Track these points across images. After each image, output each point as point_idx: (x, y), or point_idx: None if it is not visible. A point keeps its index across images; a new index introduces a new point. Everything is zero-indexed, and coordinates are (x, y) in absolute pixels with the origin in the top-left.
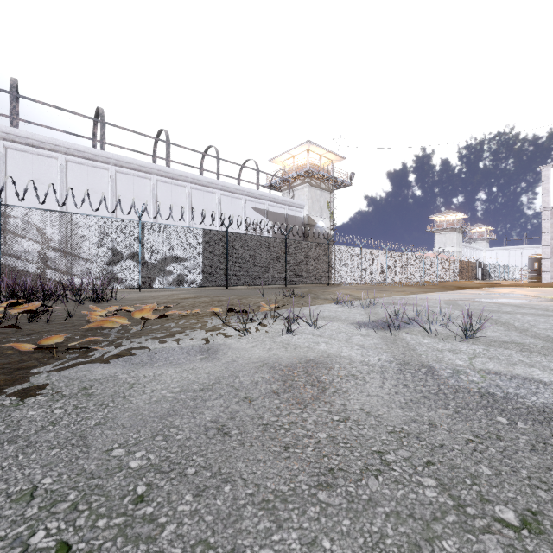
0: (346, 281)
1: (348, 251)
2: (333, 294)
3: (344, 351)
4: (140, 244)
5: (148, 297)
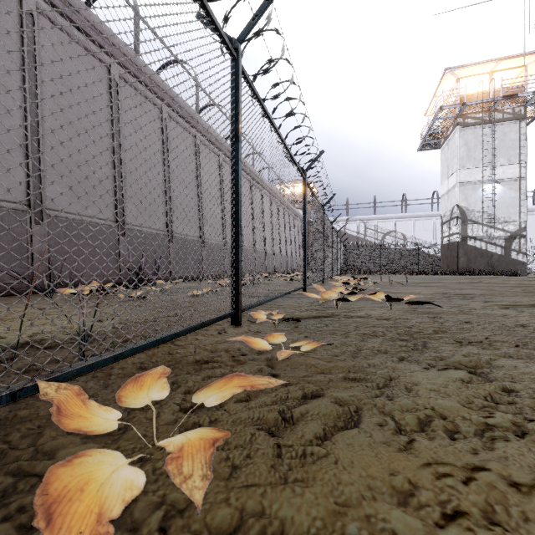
0: None
1: None
2: None
3: None
4: None
5: None
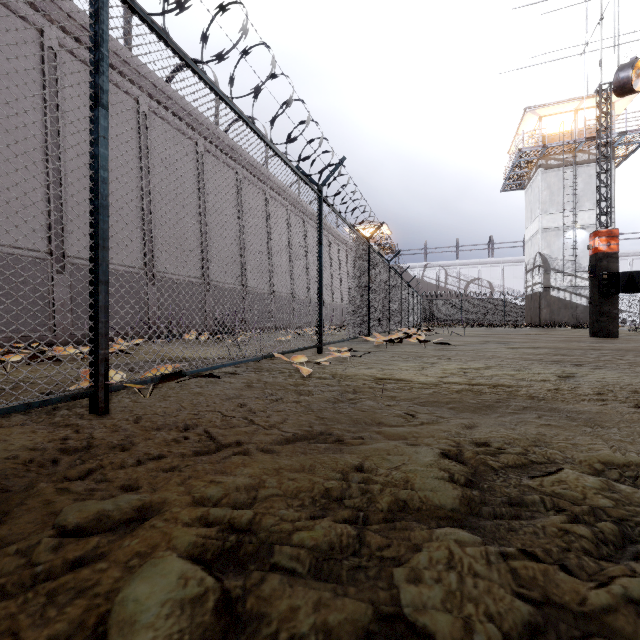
0: None
1: None
2: None
3: None
4: None
5: None
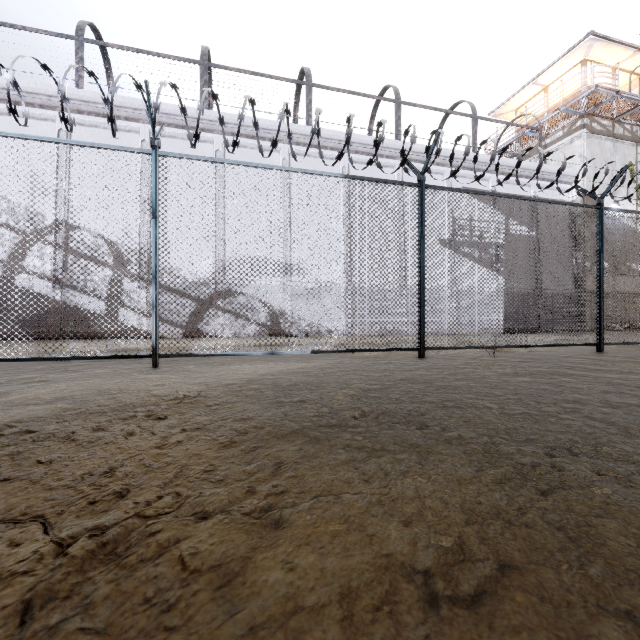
0: None
1: None
2: None
3: None
4: (153, 223)
5: None
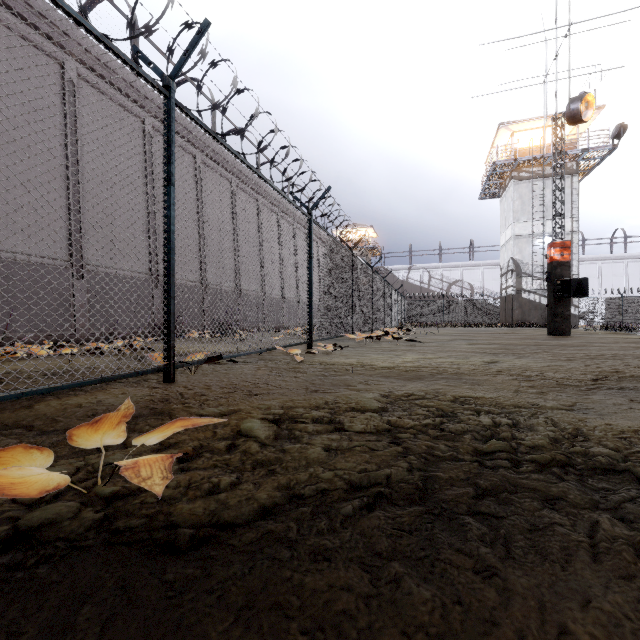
0: None
1: None
2: None
3: None
4: None
5: None
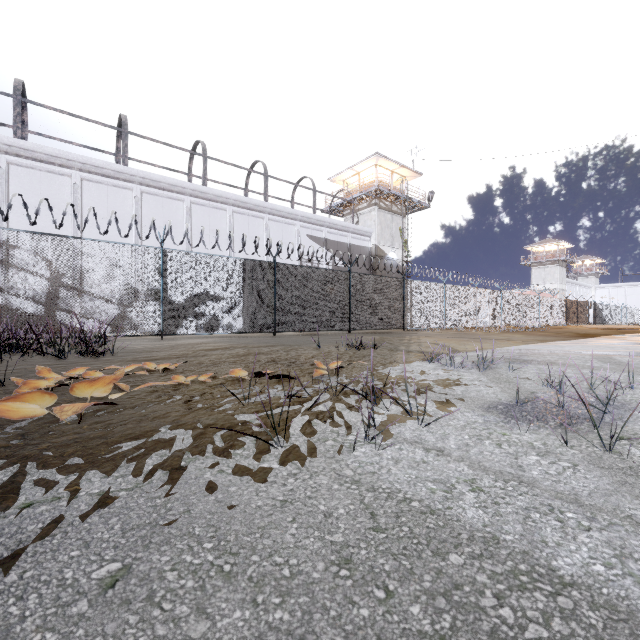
0: (426, 325)
1: (428, 288)
2: (416, 343)
3: (550, 539)
4: (162, 278)
5: (164, 348)
